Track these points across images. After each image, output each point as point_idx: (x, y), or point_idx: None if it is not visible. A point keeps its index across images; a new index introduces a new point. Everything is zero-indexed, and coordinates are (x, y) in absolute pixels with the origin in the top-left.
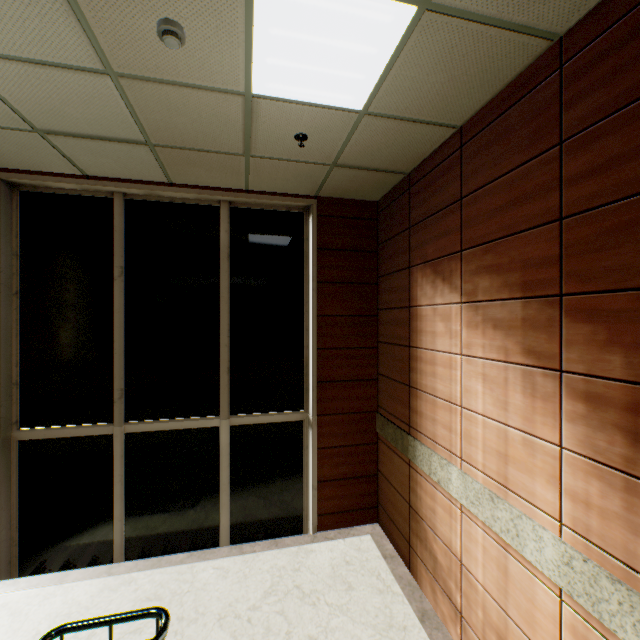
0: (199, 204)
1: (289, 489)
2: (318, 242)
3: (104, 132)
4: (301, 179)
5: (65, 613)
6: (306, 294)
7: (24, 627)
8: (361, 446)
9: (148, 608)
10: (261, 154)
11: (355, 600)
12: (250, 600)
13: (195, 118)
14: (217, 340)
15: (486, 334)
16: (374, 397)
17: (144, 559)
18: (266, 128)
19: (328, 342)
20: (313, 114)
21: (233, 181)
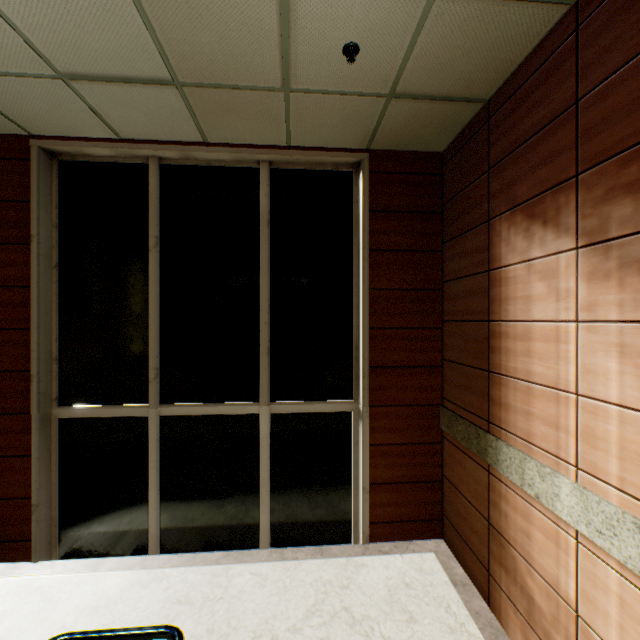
0: (237, 166)
1: (336, 490)
2: (370, 203)
3: (127, 70)
4: (350, 123)
5: (93, 606)
6: (356, 265)
7: (52, 616)
8: (422, 445)
9: (160, 626)
10: (302, 86)
11: (419, 637)
12: (290, 619)
13: (222, 32)
14: (256, 317)
15: (626, 285)
16: (438, 387)
17: (178, 554)
18: (307, 39)
19: (382, 321)
20: (367, 3)
21: (272, 134)
